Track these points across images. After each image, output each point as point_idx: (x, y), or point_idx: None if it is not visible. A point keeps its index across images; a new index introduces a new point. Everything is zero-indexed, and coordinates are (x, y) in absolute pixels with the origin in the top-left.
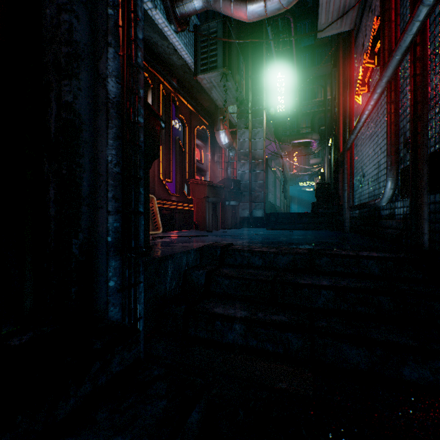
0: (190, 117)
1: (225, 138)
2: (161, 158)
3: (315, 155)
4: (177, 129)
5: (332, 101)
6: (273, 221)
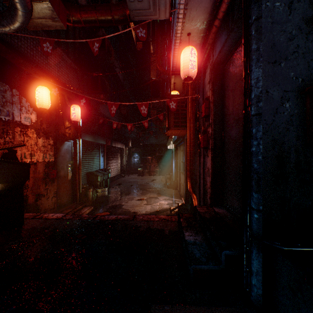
0: None
1: None
2: None
3: None
4: None
5: None
6: None
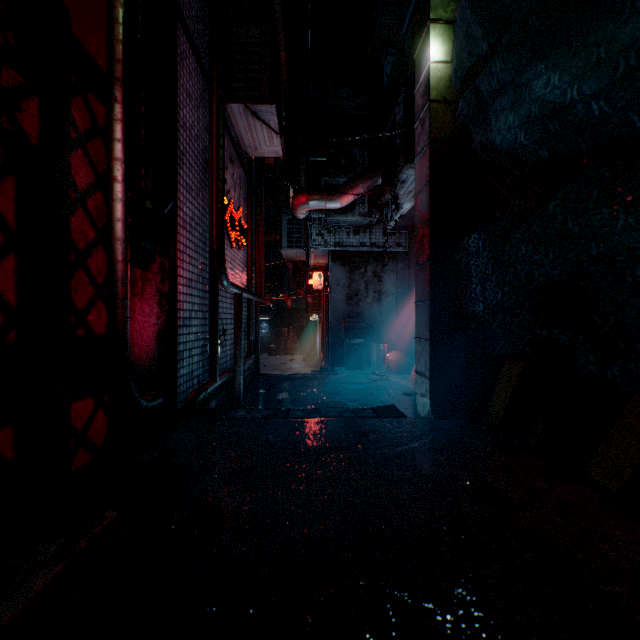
0: None
1: None
2: None
3: None
4: None
5: None
6: None
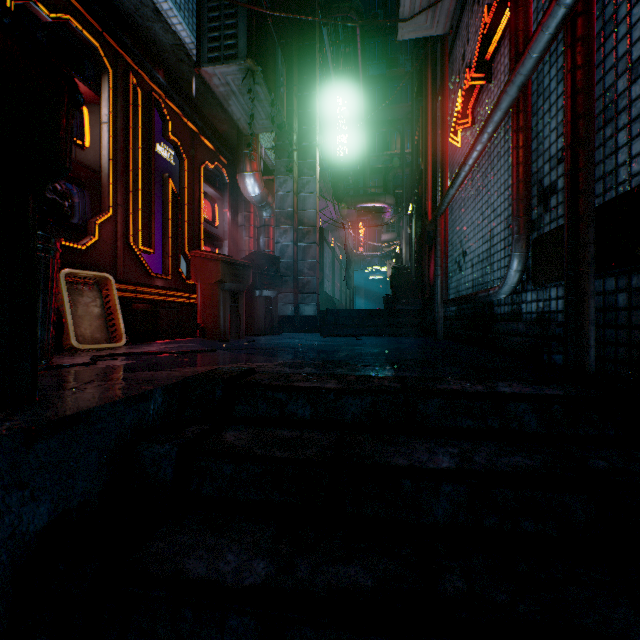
0: (192, 143)
1: (254, 186)
2: (130, 207)
3: (389, 228)
4: (166, 161)
5: (413, 150)
6: (331, 322)
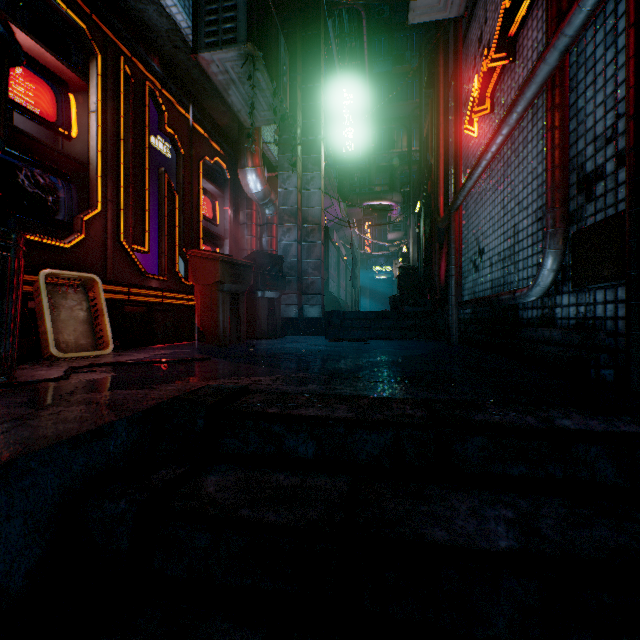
0: (190, 137)
1: (256, 182)
2: (122, 203)
3: (396, 226)
4: (162, 155)
5: (422, 145)
6: (336, 324)
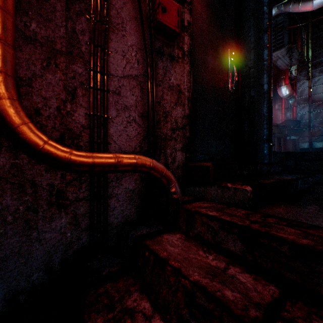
0: None
1: (285, 91)
2: None
3: None
4: None
5: None
6: None
